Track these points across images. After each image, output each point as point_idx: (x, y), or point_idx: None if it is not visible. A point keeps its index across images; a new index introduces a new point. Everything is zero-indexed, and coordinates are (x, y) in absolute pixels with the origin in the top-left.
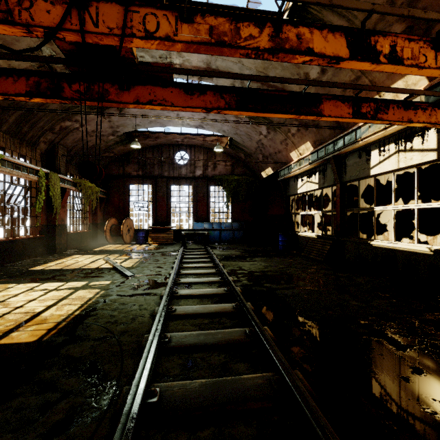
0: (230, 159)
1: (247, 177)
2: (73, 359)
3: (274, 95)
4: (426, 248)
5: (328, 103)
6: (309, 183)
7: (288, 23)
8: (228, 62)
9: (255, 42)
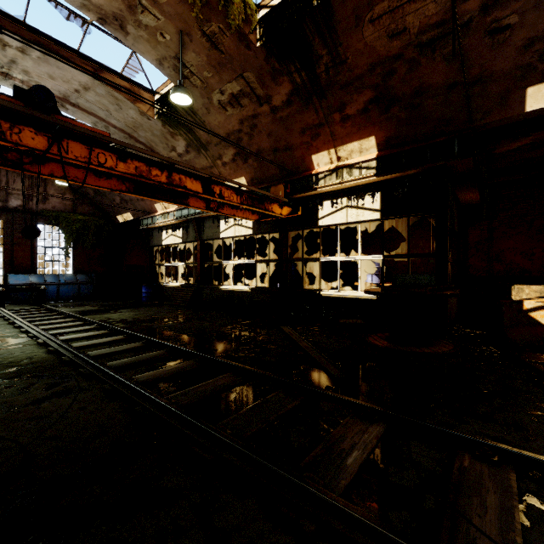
0: (71, 192)
1: (97, 219)
2: (5, 378)
3: (160, 188)
4: (248, 288)
5: (193, 199)
6: (174, 236)
7: (175, 172)
8: (93, 106)
9: (159, 179)
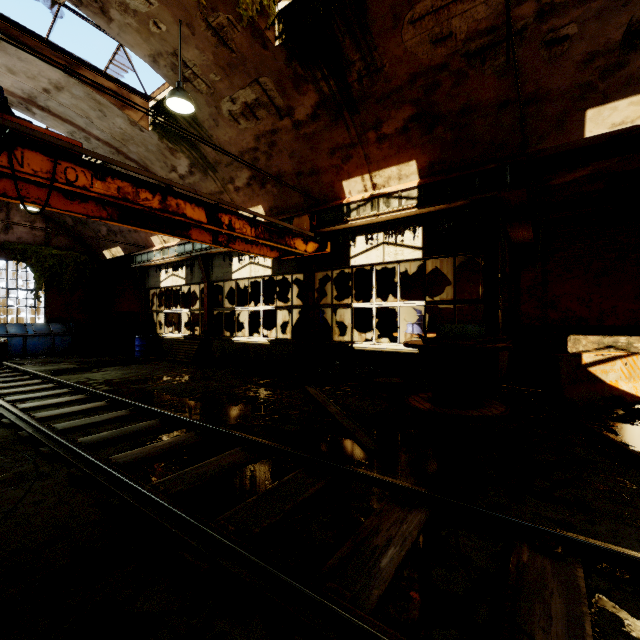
0: (43, 219)
1: (78, 254)
2: None
3: (153, 216)
4: (266, 340)
5: (196, 230)
6: (176, 277)
7: (171, 196)
8: (69, 110)
9: (150, 203)
